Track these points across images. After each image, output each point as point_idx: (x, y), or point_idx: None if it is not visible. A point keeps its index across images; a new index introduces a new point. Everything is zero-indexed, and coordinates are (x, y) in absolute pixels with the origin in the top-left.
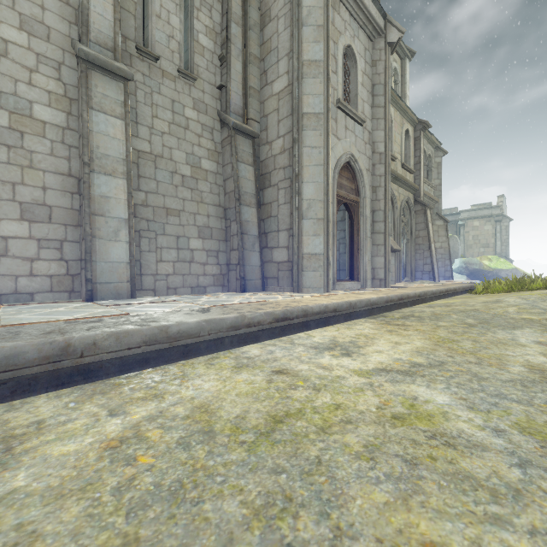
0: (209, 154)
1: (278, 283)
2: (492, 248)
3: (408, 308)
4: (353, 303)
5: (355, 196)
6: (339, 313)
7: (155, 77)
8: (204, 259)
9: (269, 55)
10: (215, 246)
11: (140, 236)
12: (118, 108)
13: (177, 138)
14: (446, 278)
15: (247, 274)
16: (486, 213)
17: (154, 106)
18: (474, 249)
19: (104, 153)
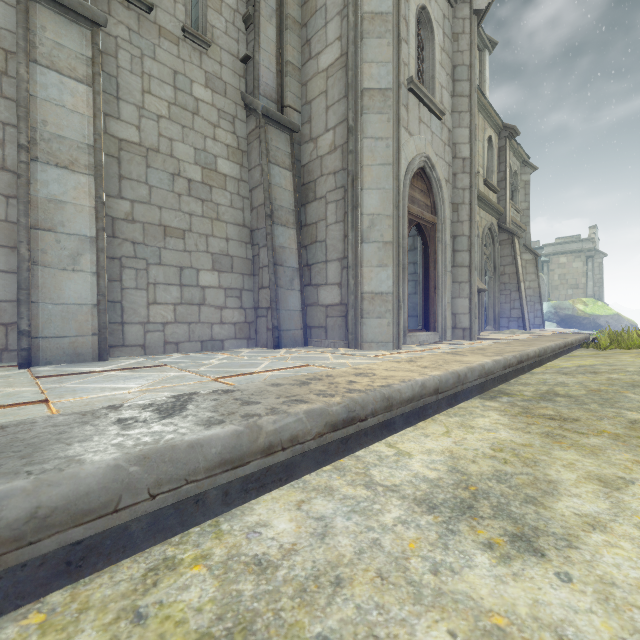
0: (229, 152)
1: (326, 334)
2: (583, 289)
3: (530, 376)
4: (462, 375)
5: (431, 215)
6: (443, 394)
7: (148, 35)
8: (221, 300)
9: (314, 17)
10: (238, 282)
11: (122, 265)
12: (81, 66)
13: (181, 126)
14: (536, 326)
15: (282, 322)
16: (575, 247)
17: (145, 76)
18: (561, 291)
19: (56, 133)
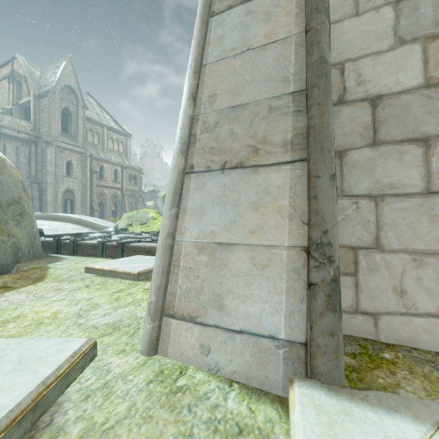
0: None
1: None
2: None
3: None
4: None
5: (73, 197)
6: None
7: None
8: None
9: (44, 162)
10: None
11: None
12: None
13: None
14: None
15: None
16: None
17: None
18: None
19: None
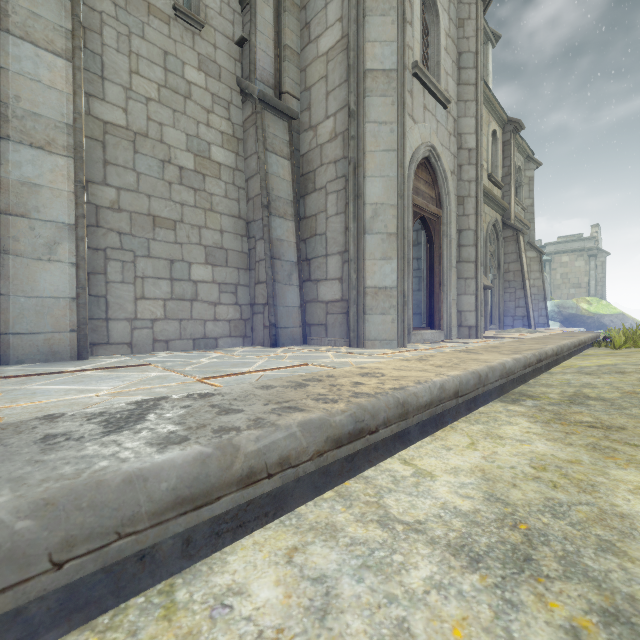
0: (224, 139)
1: (326, 332)
2: (585, 288)
3: (549, 377)
4: (483, 375)
5: (436, 207)
6: (463, 398)
7: (136, 12)
8: (215, 296)
9: None
10: (233, 277)
11: (107, 257)
12: (60, 39)
13: (172, 110)
14: (540, 325)
15: (280, 319)
16: (578, 246)
17: (133, 56)
18: (563, 291)
19: (31, 110)
